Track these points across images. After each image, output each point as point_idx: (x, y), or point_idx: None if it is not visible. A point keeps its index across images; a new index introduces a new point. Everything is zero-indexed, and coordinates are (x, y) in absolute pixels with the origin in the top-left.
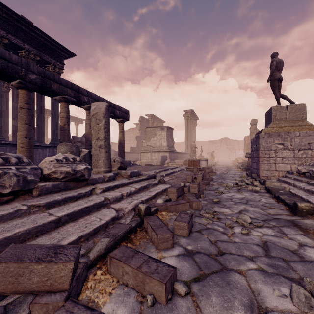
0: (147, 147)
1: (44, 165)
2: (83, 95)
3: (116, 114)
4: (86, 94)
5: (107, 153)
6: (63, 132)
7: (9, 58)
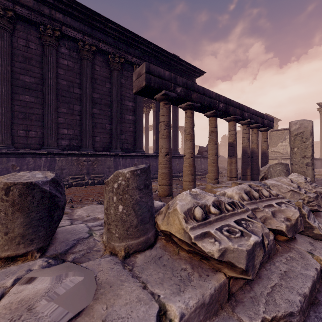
0: (272, 153)
1: (302, 186)
2: (244, 112)
3: (264, 124)
4: (246, 110)
5: (313, 171)
6: (232, 147)
7: (211, 96)
